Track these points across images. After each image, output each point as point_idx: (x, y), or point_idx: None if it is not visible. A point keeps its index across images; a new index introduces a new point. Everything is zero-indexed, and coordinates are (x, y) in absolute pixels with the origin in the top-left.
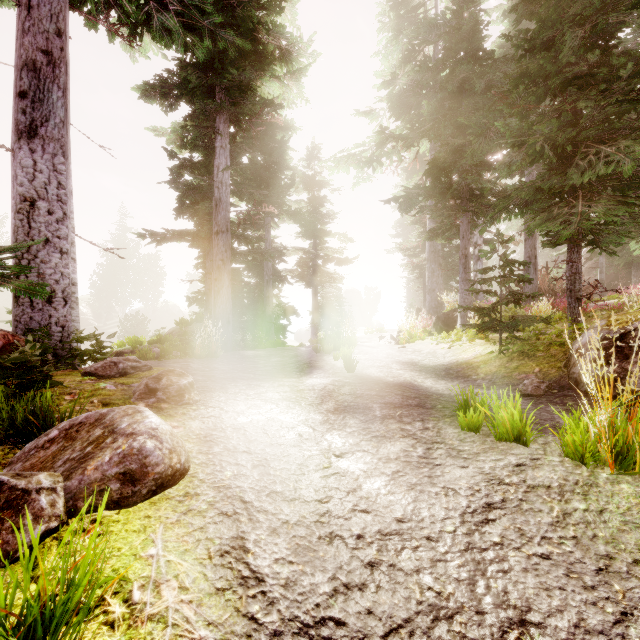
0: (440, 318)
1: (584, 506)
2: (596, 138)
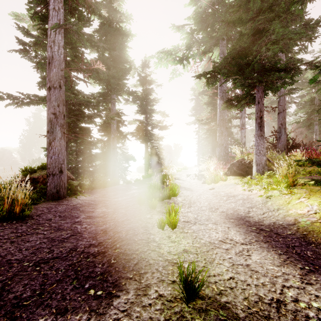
0: (235, 164)
1: None
2: None
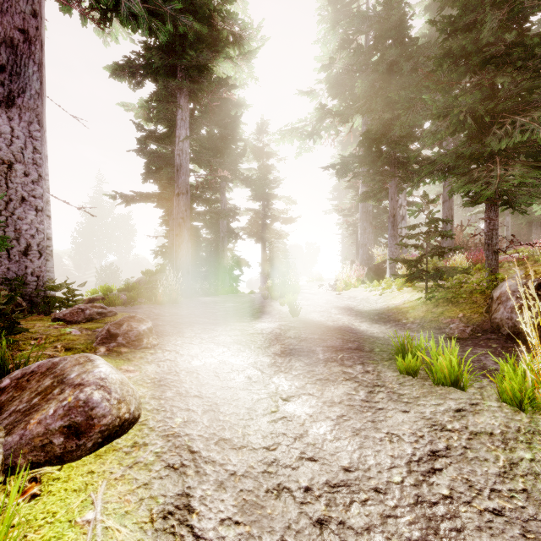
0: (371, 269)
1: (530, 455)
2: (511, 110)
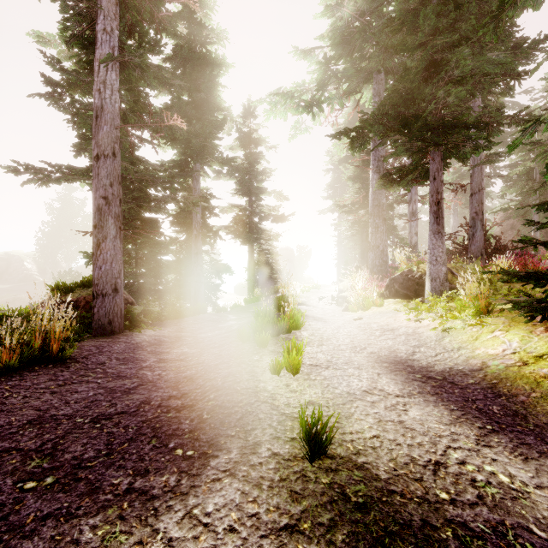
0: (397, 279)
1: None
2: None
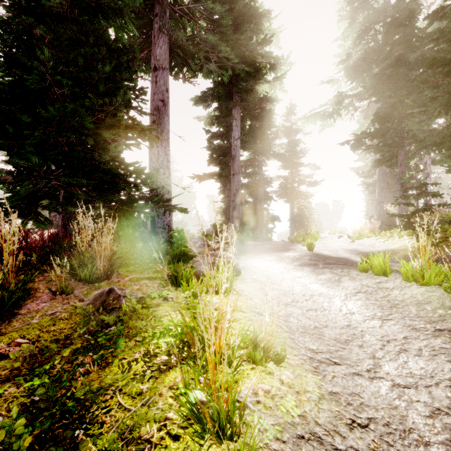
0: (384, 222)
1: (398, 293)
2: None
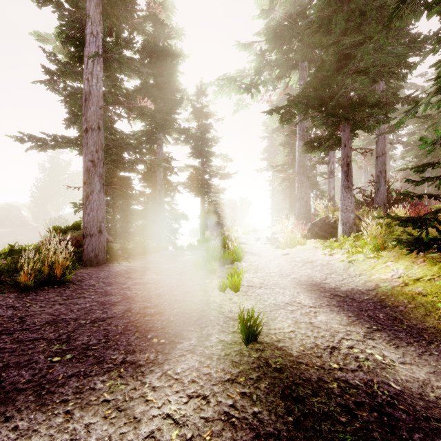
0: (317, 224)
1: None
2: None
